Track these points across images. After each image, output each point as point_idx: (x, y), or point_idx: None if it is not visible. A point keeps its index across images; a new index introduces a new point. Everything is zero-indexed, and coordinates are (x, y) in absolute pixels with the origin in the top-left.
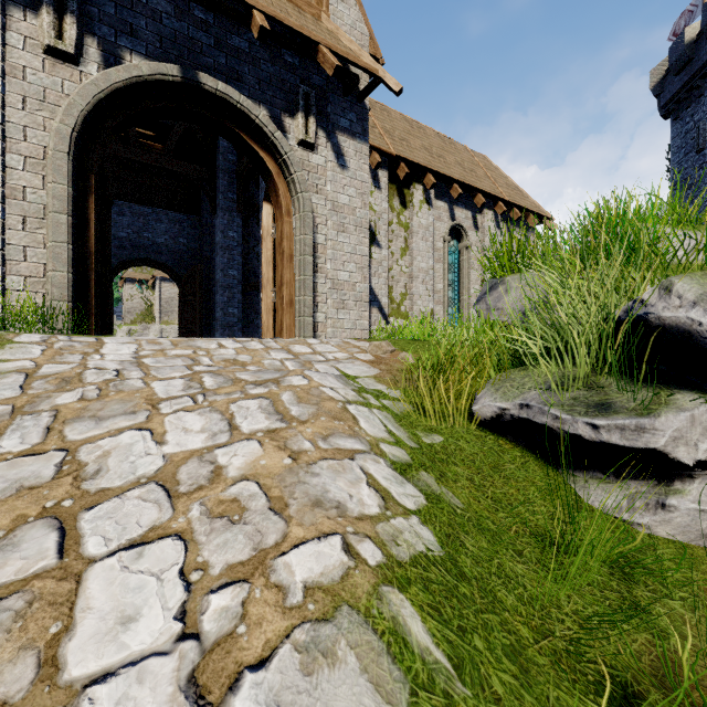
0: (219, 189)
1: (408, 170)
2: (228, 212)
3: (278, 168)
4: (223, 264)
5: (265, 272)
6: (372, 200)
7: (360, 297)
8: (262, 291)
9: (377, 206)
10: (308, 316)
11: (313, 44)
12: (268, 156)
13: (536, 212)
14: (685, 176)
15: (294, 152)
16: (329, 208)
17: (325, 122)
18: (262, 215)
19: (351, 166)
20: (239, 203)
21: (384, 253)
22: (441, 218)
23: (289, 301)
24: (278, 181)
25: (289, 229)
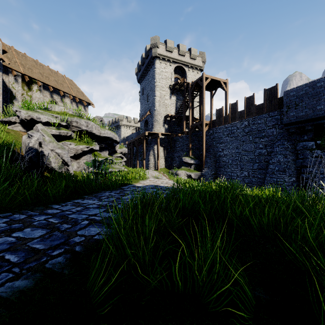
0: None
1: (29, 79)
2: None
3: None
4: None
5: None
6: (14, 85)
7: None
8: None
9: (16, 87)
10: None
11: None
12: None
13: (86, 101)
14: (141, 101)
15: None
16: None
17: None
18: None
19: None
20: None
21: (20, 103)
22: (47, 96)
23: None
24: None
25: None
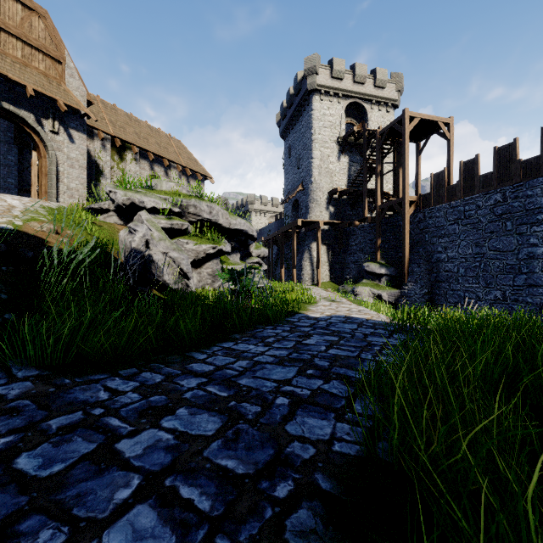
0: (0, 129)
1: (121, 144)
2: (7, 144)
3: (40, 139)
4: (4, 175)
5: (34, 179)
6: (101, 155)
7: (82, 195)
8: (32, 186)
9: (104, 158)
10: (54, 198)
11: (55, 98)
12: (35, 134)
13: (202, 173)
14: (287, 168)
15: (48, 134)
16: (66, 158)
17: (64, 124)
18: (32, 156)
19: (77, 143)
20: (16, 140)
21: (109, 181)
22: (145, 169)
23: (46, 191)
24: (40, 144)
25: (46, 163)
